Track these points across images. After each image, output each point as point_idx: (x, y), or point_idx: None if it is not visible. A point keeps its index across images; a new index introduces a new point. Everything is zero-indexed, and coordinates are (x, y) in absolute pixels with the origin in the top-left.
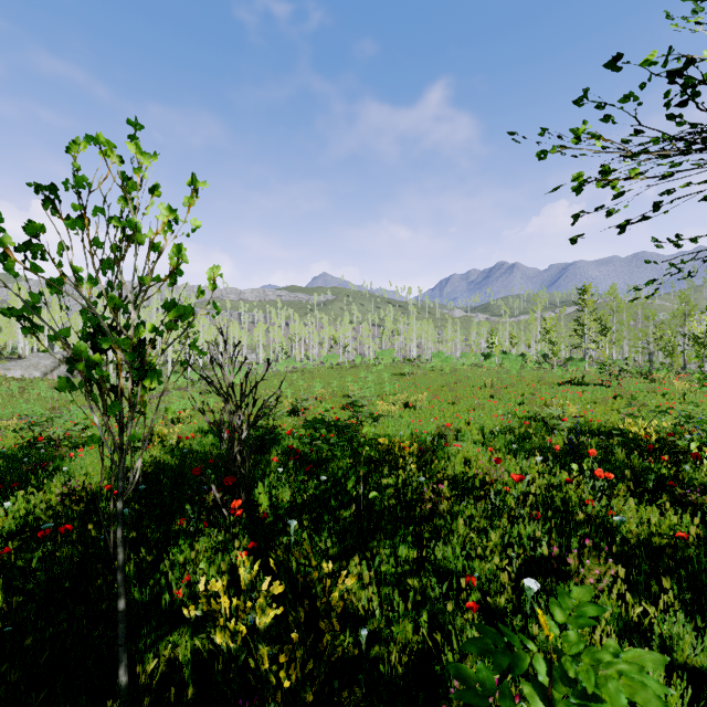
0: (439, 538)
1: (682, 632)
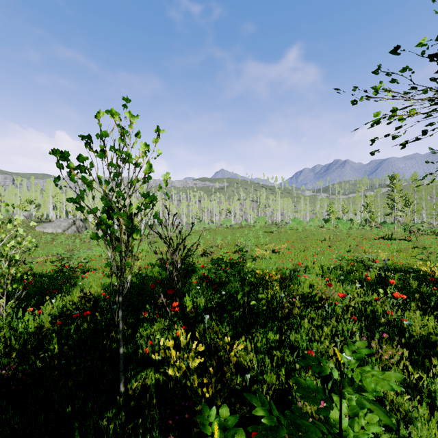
0: (292, 329)
1: None
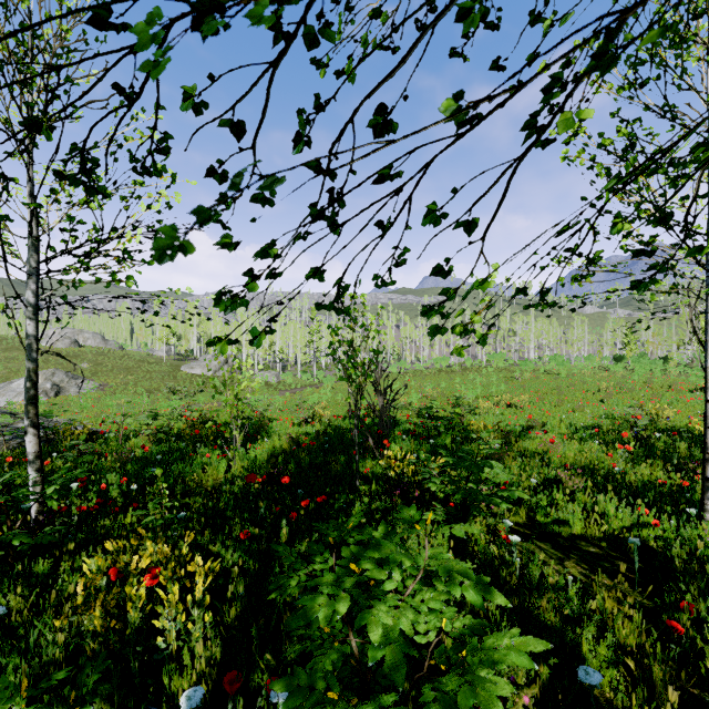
0: None
1: (610, 506)
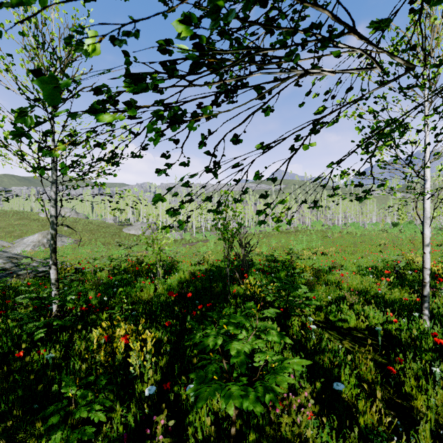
0: (310, 291)
1: (372, 312)
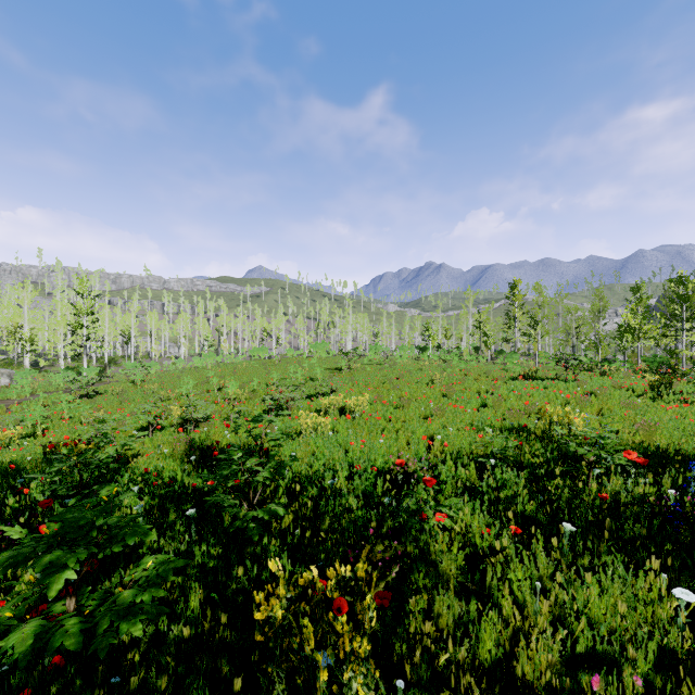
0: None
1: None
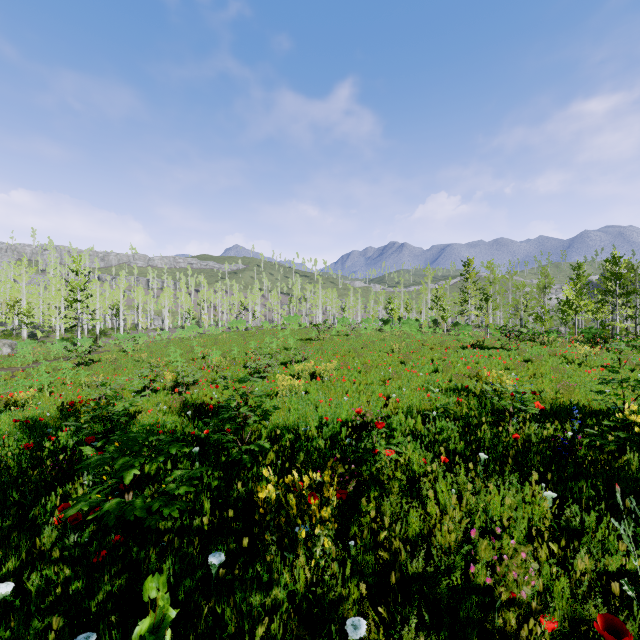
0: None
1: None
